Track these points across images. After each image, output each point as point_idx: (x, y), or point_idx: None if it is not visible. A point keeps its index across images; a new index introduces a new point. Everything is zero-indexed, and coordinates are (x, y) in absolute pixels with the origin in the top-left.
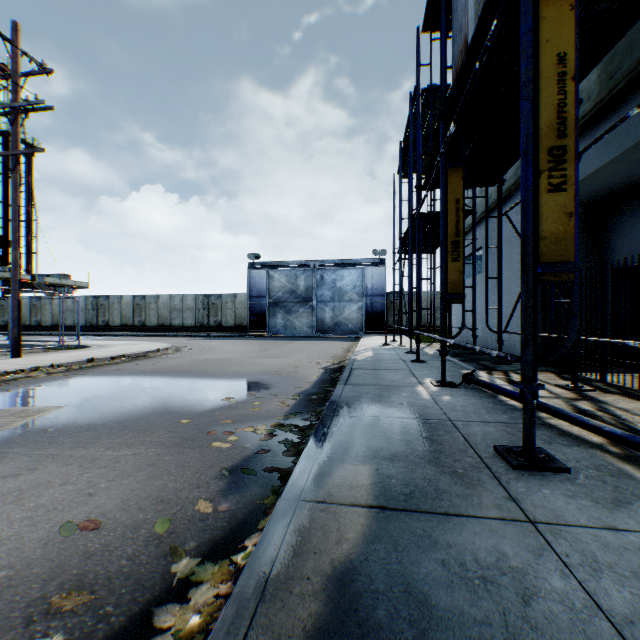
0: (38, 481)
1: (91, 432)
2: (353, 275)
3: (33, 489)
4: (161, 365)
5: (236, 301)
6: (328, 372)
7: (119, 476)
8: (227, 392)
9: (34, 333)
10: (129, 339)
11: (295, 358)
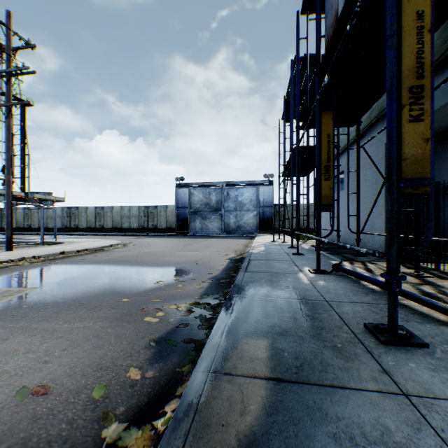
0: (7, 349)
1: (54, 308)
2: (250, 192)
3: (2, 356)
4: (112, 256)
5: (167, 210)
6: (232, 262)
7: (70, 345)
8: (158, 277)
9: (26, 233)
10: (92, 237)
11: (208, 251)
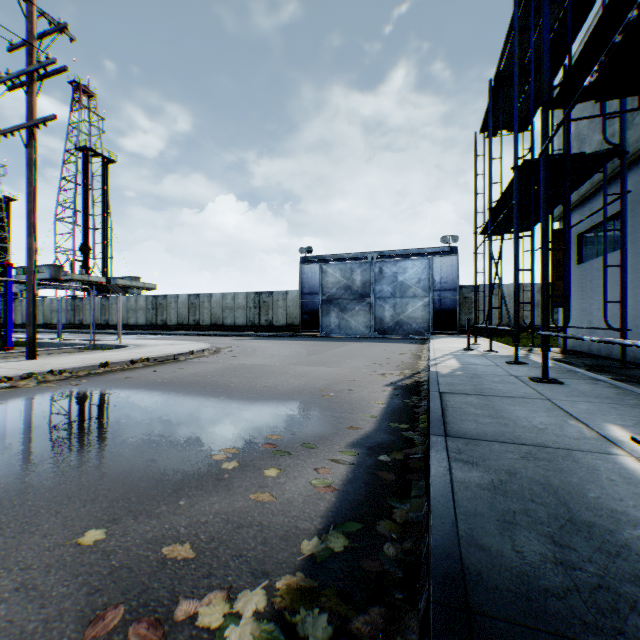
0: None
1: None
2: (417, 267)
3: None
4: (181, 373)
5: (287, 299)
6: (399, 393)
7: None
8: (234, 433)
9: (100, 331)
10: (179, 338)
11: (350, 366)
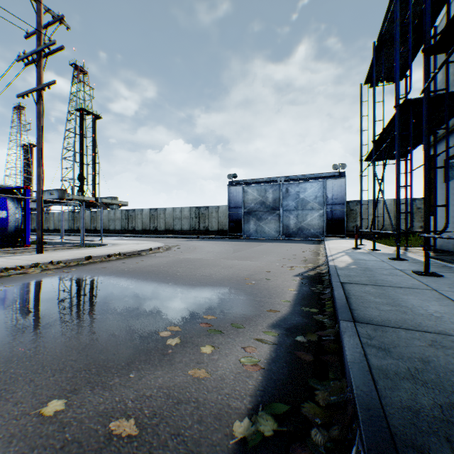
0: None
1: None
2: (314, 187)
3: None
4: (142, 264)
5: (219, 211)
6: (306, 282)
7: None
8: (177, 312)
9: (90, 234)
10: (143, 239)
11: (266, 260)
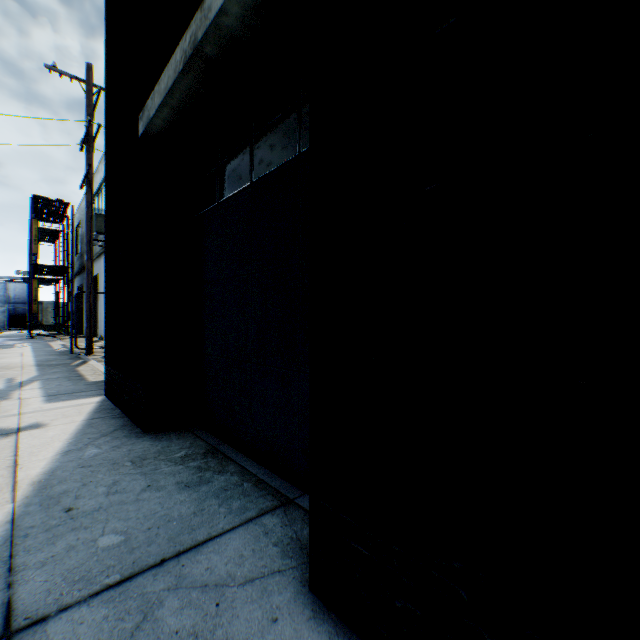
0: None
1: None
2: None
3: None
4: None
5: None
6: None
7: None
8: None
9: None
10: None
11: None
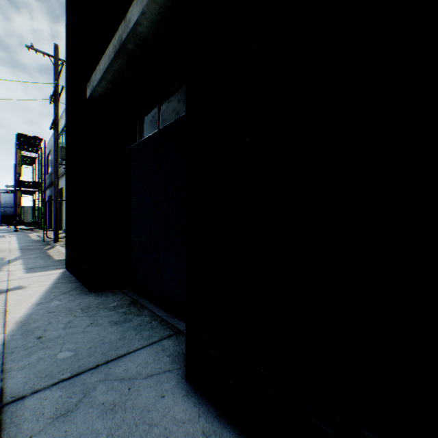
0: None
1: None
2: None
3: None
4: None
5: None
6: None
7: None
8: None
9: None
10: None
11: None
